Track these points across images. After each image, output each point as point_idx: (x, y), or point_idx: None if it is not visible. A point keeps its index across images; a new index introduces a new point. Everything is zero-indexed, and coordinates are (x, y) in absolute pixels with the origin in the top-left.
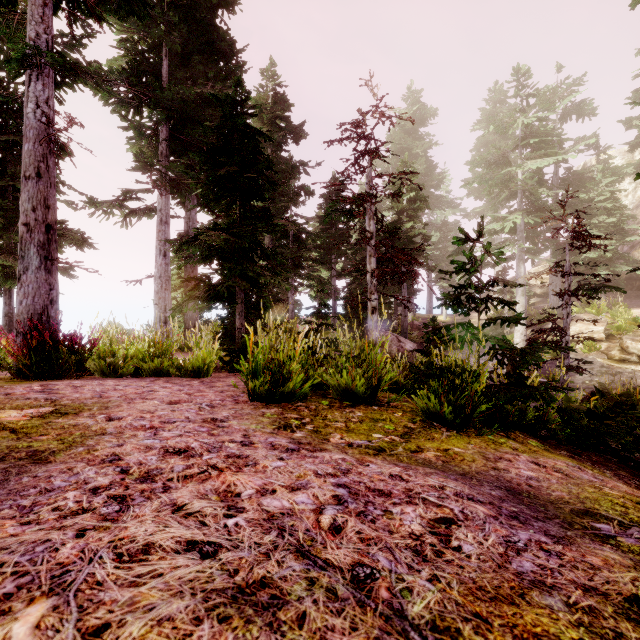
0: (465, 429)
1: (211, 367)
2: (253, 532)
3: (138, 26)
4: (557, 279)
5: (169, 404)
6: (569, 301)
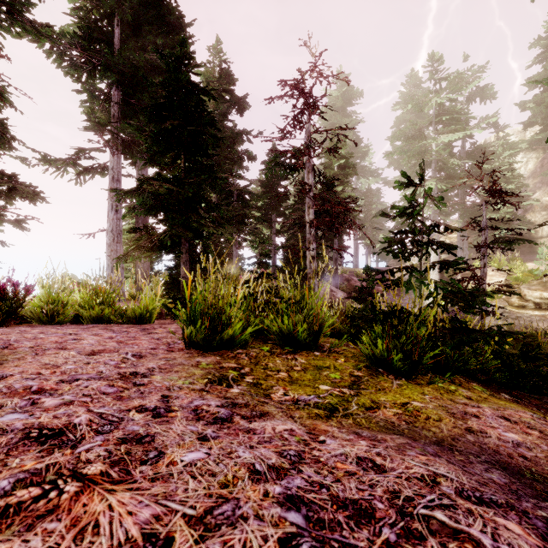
0: (412, 376)
1: (154, 314)
2: None
3: None
4: (464, 237)
5: (89, 355)
6: (486, 253)
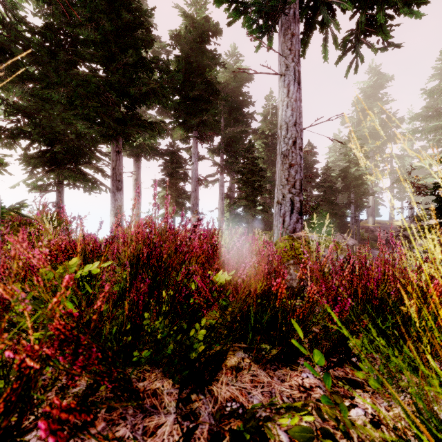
0: None
1: None
2: None
3: None
4: None
5: None
6: (412, 222)
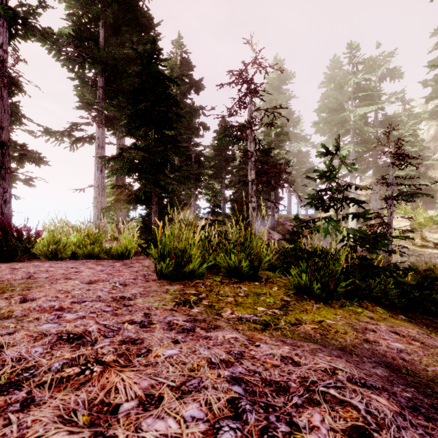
0: (329, 301)
1: (132, 252)
2: None
3: (81, 4)
4: (377, 190)
5: (88, 283)
6: (392, 204)
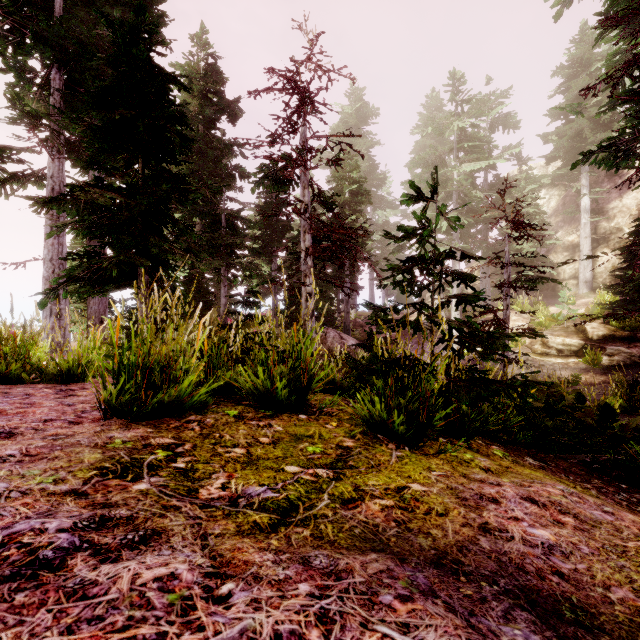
0: (420, 443)
1: (91, 369)
2: None
3: None
4: (487, 279)
5: None
6: (509, 293)
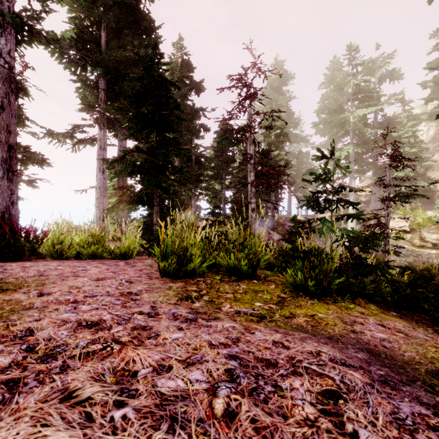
0: (323, 298)
1: (134, 252)
2: (141, 428)
3: (83, 7)
4: (376, 191)
5: (96, 281)
6: (389, 205)
